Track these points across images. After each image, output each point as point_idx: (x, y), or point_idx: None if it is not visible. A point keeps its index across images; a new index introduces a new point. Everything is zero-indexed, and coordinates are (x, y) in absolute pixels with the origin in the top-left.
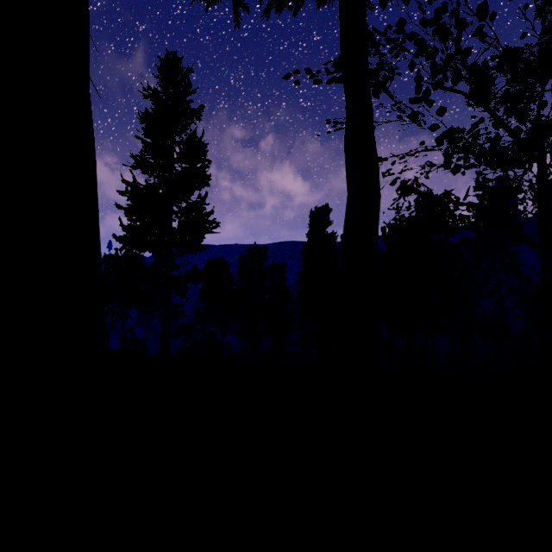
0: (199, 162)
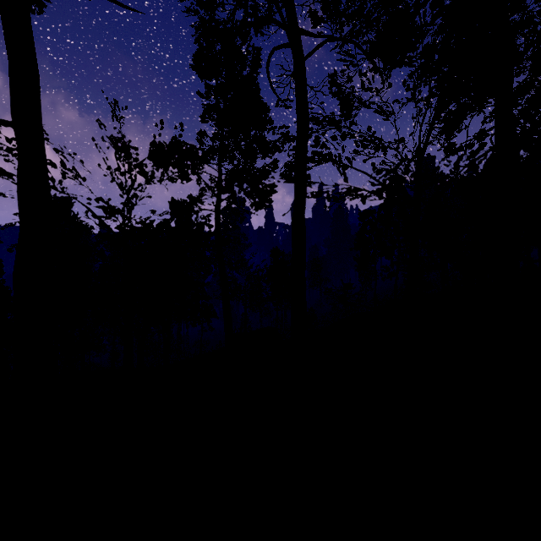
0: None
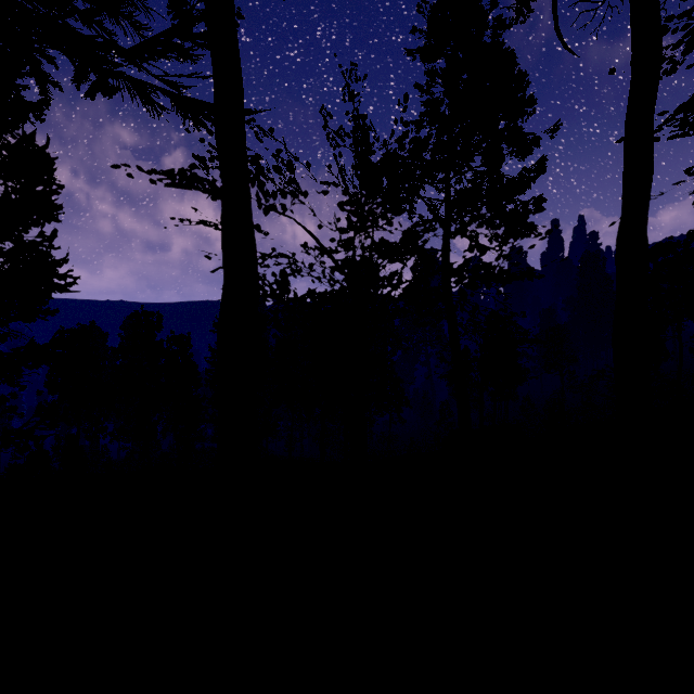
0: (40, 184)
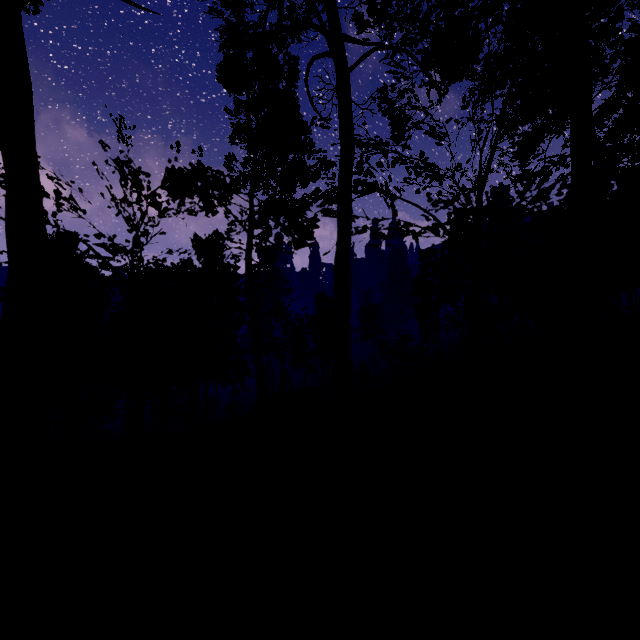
0: None
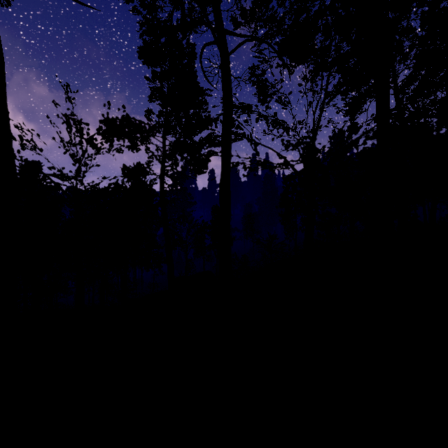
0: None
